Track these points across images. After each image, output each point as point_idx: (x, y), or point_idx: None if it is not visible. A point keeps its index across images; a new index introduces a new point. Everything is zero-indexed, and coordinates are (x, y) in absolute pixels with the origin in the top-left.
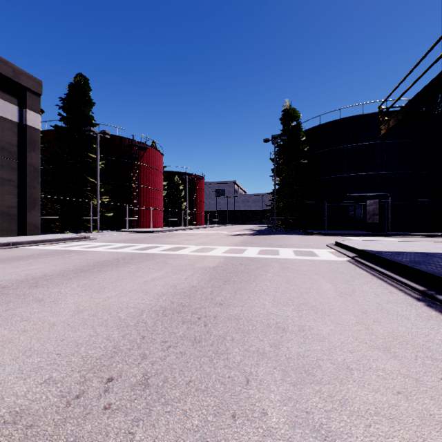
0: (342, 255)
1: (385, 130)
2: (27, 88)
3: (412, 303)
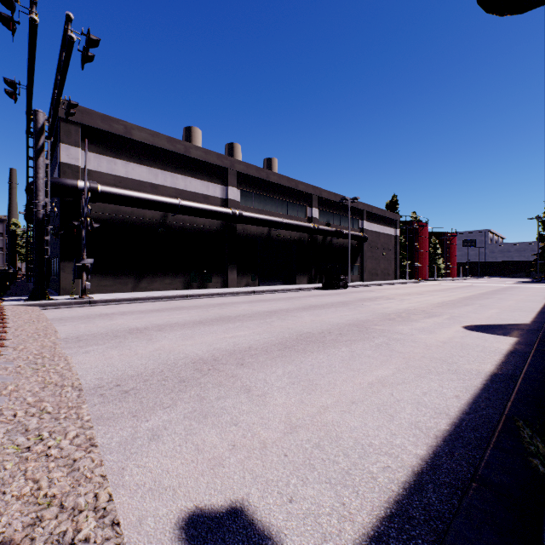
0: None
1: None
2: (397, 220)
3: None
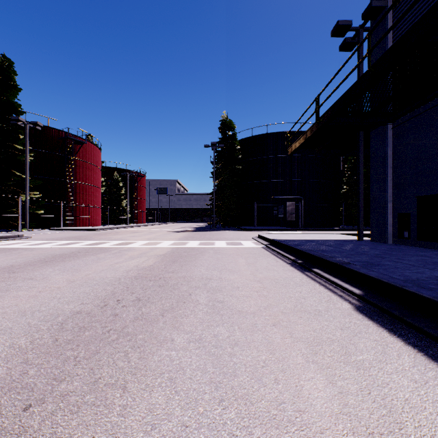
0: (260, 244)
1: (290, 153)
2: None
3: (284, 265)
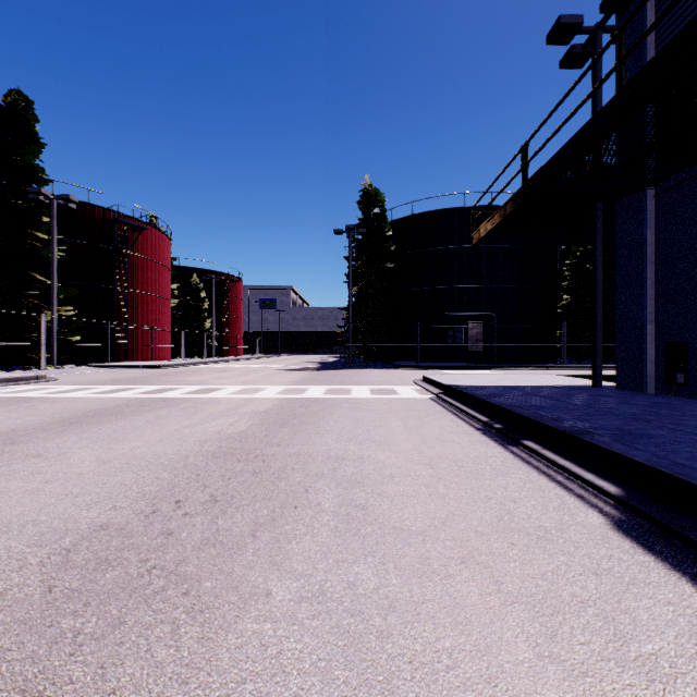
0: (427, 392)
1: (476, 240)
2: None
3: (471, 432)
